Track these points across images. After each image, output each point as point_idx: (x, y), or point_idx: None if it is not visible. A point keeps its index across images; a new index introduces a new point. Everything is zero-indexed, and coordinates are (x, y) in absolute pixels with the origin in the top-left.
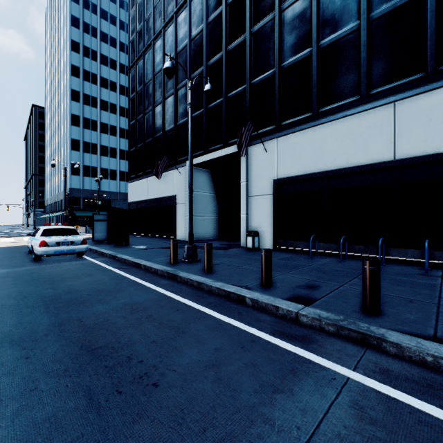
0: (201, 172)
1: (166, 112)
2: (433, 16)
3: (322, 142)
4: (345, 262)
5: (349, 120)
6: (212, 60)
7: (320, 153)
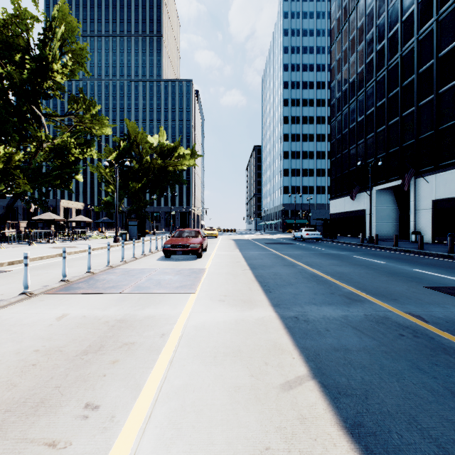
0: (385, 193)
1: (358, 154)
2: None
3: None
4: None
5: None
6: (391, 122)
7: None
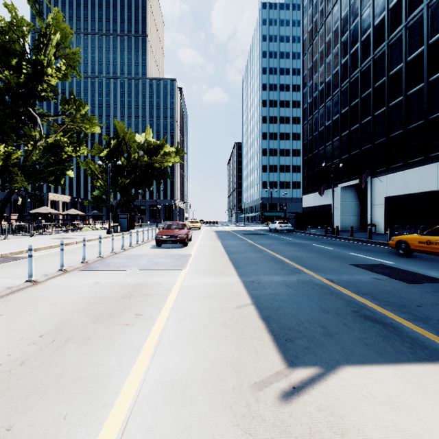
0: (348, 190)
1: (326, 154)
2: None
3: (407, 179)
4: None
5: (419, 169)
6: (353, 128)
7: (406, 184)
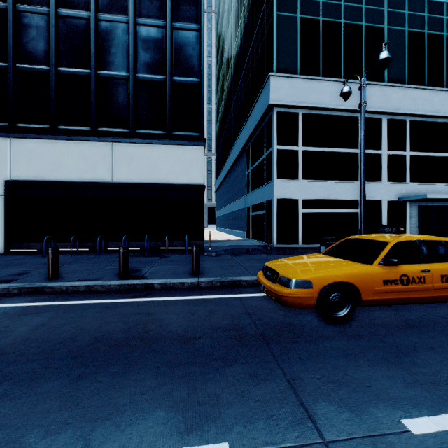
0: None
1: None
2: (133, 98)
3: (60, 156)
4: (74, 256)
5: (82, 144)
6: None
7: (58, 164)
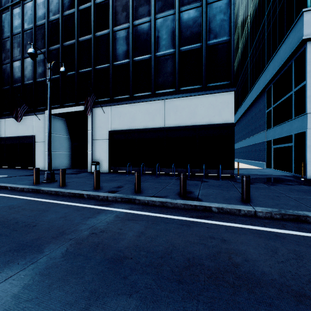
0: (58, 120)
1: (25, 68)
2: (177, 66)
3: (134, 113)
4: (143, 176)
5: (147, 103)
6: (66, 43)
7: (133, 118)
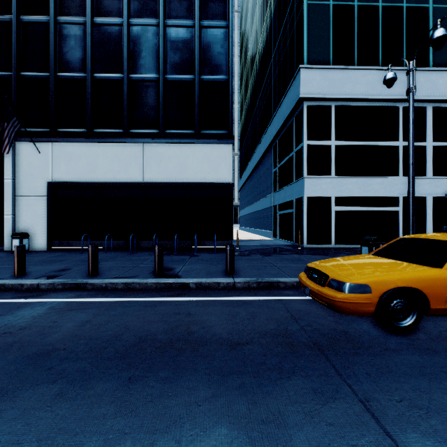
0: None
1: None
2: (162, 99)
3: (95, 158)
4: (108, 253)
5: (116, 146)
6: None
7: (94, 166)
